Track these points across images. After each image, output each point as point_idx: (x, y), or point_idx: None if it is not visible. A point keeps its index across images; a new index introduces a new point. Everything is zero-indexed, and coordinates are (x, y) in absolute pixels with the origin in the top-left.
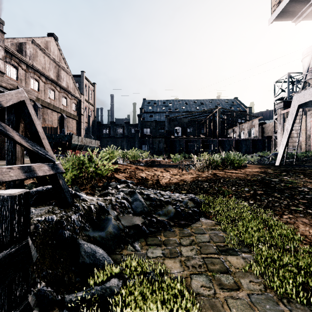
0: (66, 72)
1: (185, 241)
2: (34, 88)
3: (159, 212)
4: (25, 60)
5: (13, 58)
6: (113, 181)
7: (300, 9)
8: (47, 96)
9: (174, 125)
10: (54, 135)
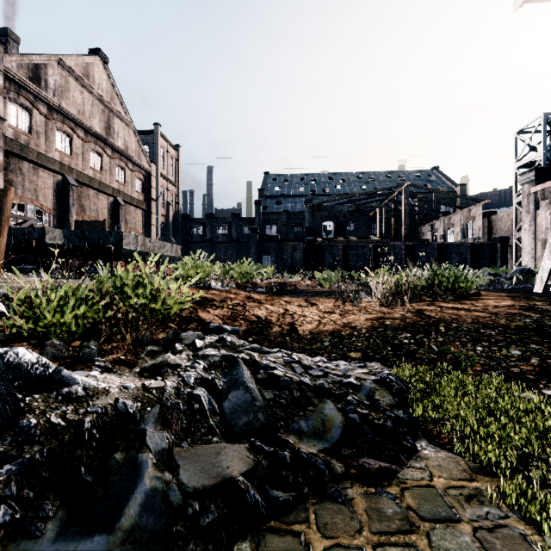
0: (124, 122)
1: None
2: (64, 149)
3: (300, 424)
4: (44, 96)
5: (23, 93)
6: (192, 326)
7: None
8: (88, 165)
9: (321, 218)
10: (88, 232)
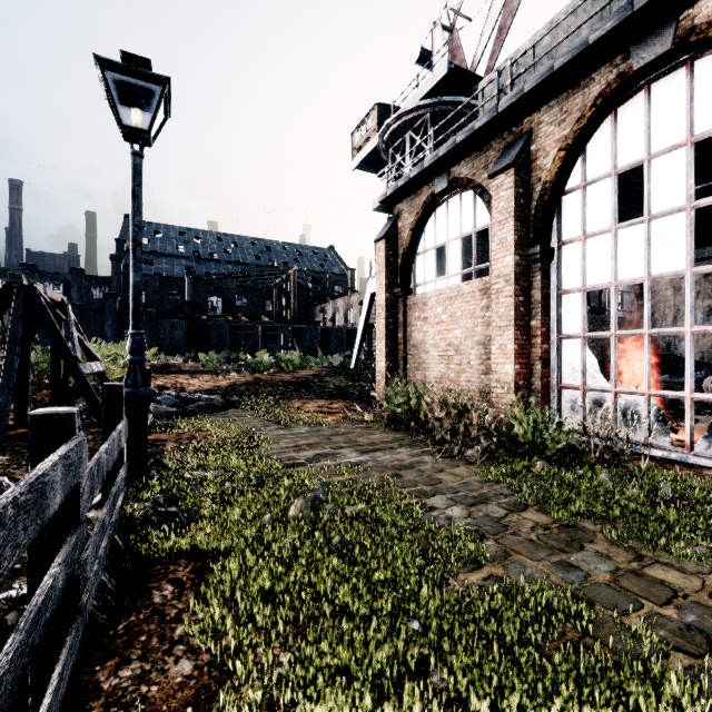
0: None
1: (213, 417)
2: None
3: (191, 406)
4: None
5: None
6: None
7: (383, 165)
8: None
9: (207, 293)
10: None
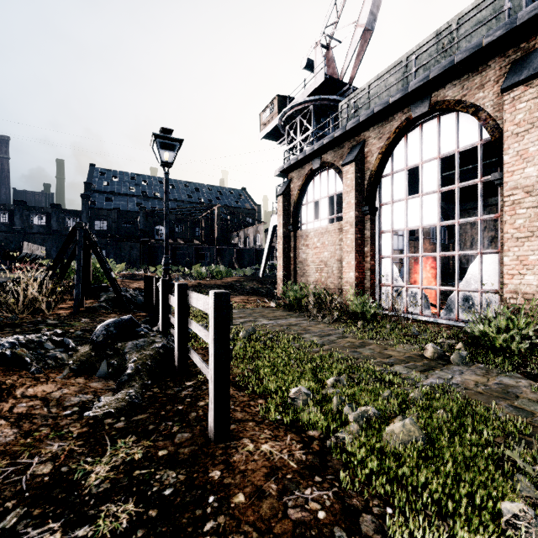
0: None
1: None
2: None
3: None
4: None
5: None
6: None
7: (281, 136)
8: None
9: (154, 223)
10: None
